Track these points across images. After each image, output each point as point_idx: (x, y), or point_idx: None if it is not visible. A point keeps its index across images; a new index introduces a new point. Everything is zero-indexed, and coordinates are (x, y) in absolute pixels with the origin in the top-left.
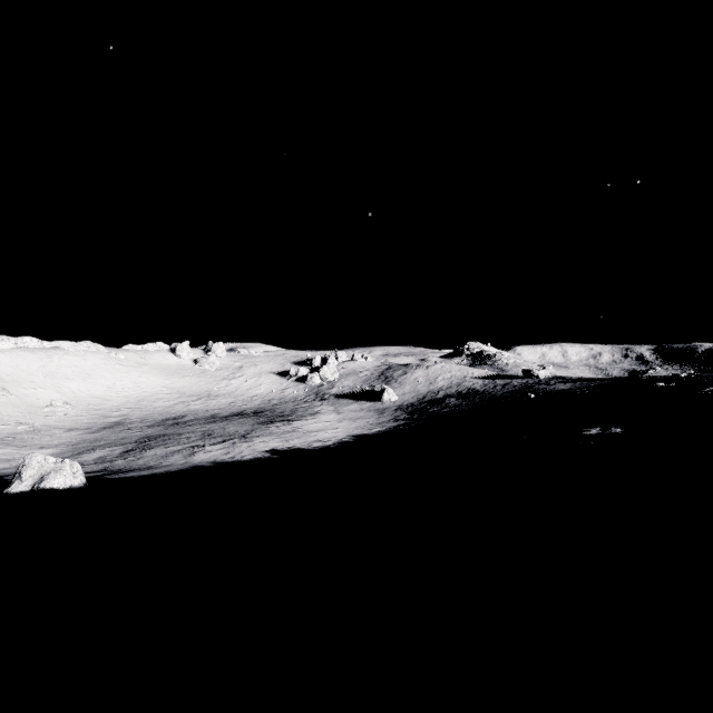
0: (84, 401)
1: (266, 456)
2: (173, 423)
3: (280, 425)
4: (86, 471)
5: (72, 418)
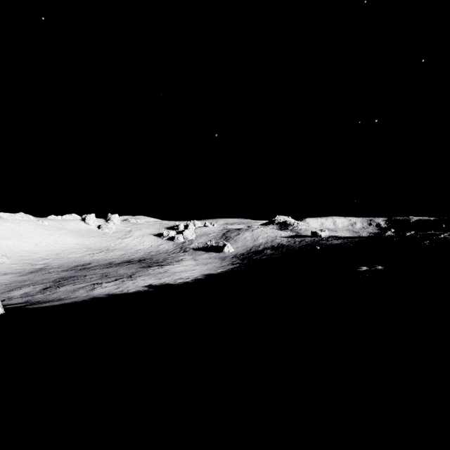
0: (17, 254)
1: (145, 289)
2: (81, 268)
3: (155, 268)
4: (13, 303)
5: (8, 266)
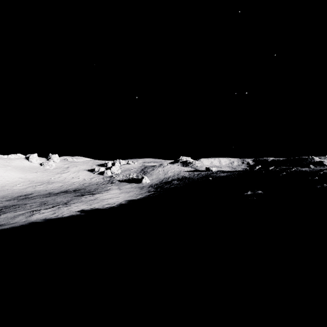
0: None
1: (77, 214)
2: (23, 198)
3: (87, 196)
4: None
5: None
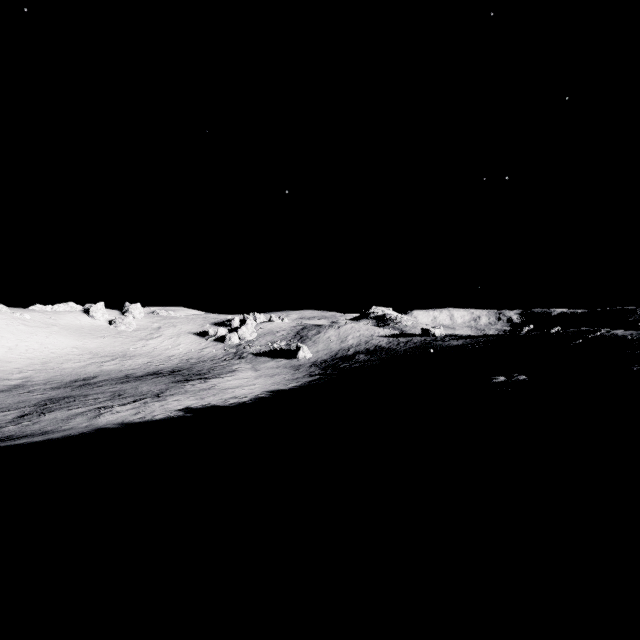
0: None
1: (179, 414)
2: (81, 385)
3: (196, 383)
4: None
5: None
